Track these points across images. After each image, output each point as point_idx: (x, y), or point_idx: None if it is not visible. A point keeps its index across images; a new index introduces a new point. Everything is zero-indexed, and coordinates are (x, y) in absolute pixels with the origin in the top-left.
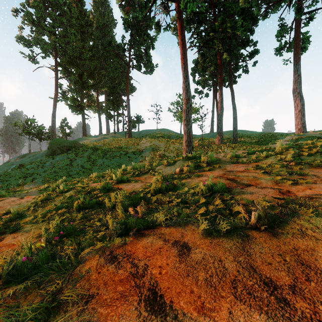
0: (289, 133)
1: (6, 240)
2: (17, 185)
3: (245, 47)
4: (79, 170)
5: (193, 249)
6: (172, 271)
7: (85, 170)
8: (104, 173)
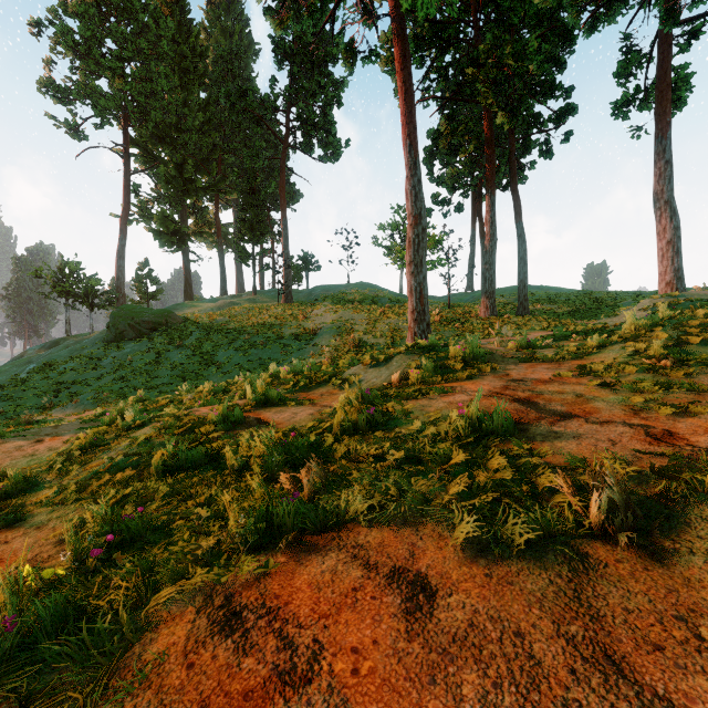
0: (644, 293)
1: None
2: (39, 409)
3: (545, 100)
4: (175, 376)
5: (444, 596)
6: (389, 667)
7: (189, 376)
8: (229, 383)
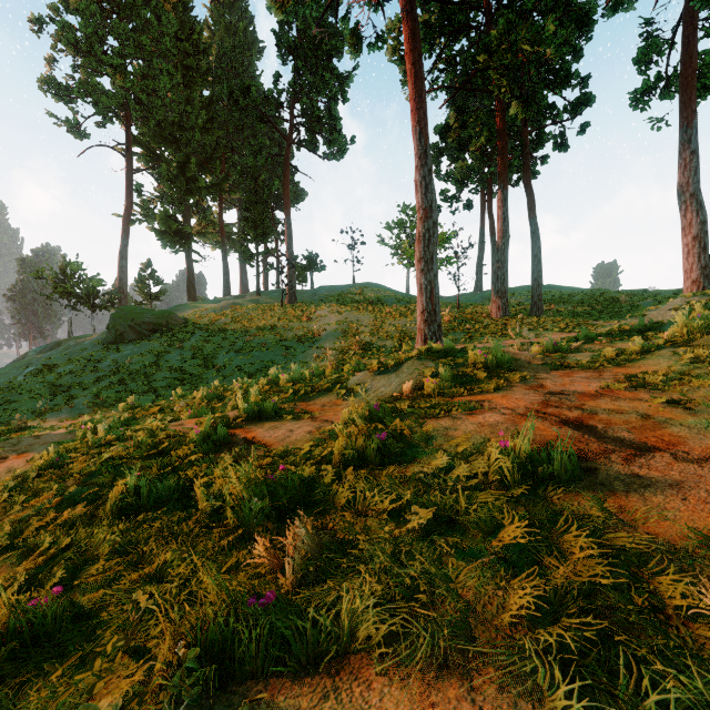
0: (662, 292)
1: None
2: (35, 413)
3: (560, 90)
4: (173, 379)
5: None
6: None
7: (188, 379)
8: (226, 389)
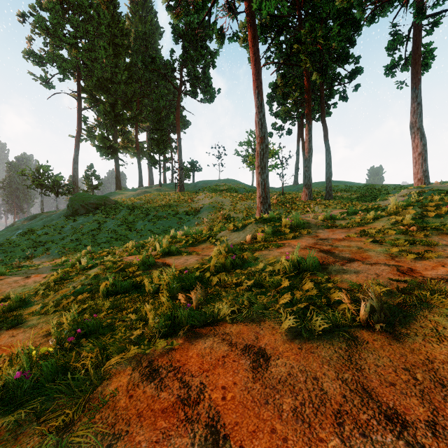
0: (405, 185)
1: (1, 340)
2: (25, 258)
3: (343, 65)
4: (110, 237)
5: (274, 359)
6: (243, 396)
7: (119, 237)
8: (145, 242)
